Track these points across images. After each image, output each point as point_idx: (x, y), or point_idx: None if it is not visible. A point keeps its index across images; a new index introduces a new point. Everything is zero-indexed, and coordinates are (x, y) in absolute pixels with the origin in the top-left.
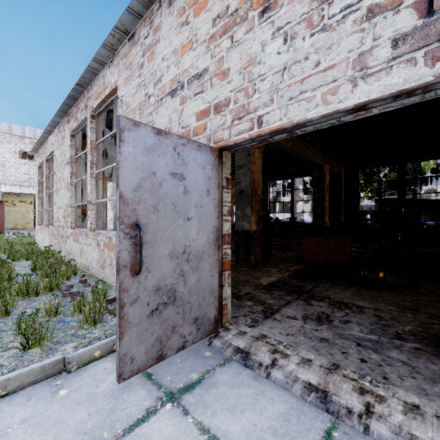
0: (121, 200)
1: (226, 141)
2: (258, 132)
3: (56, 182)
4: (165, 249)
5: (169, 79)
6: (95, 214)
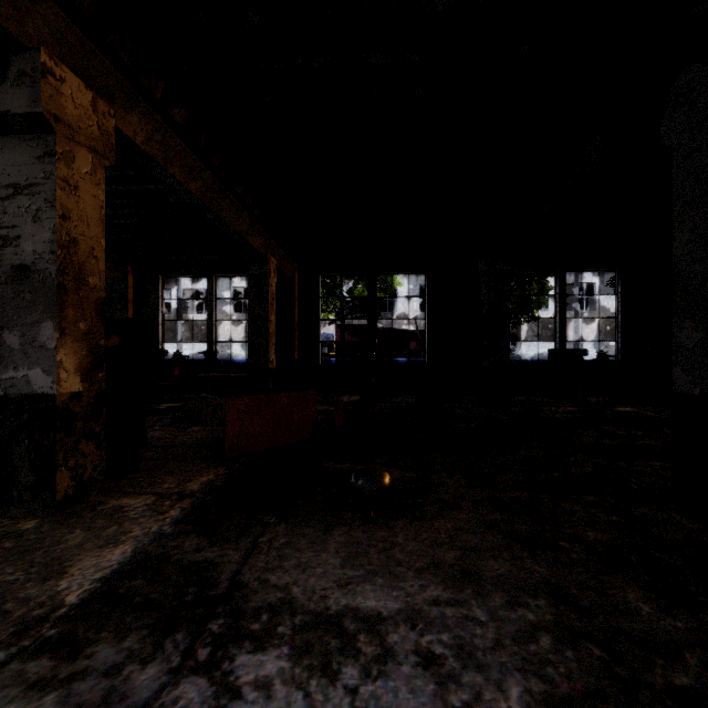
0: None
1: None
2: None
3: None
4: None
5: None
6: None
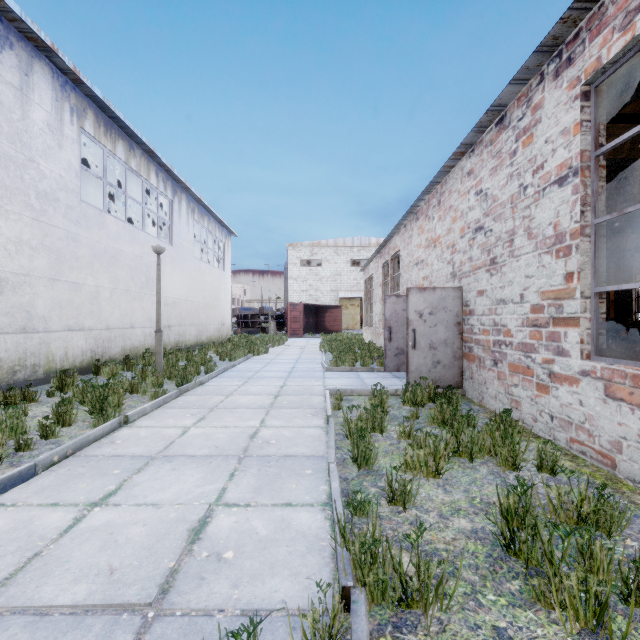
0: (385, 320)
1: None
2: None
3: (374, 296)
4: (400, 335)
5: (415, 257)
6: None
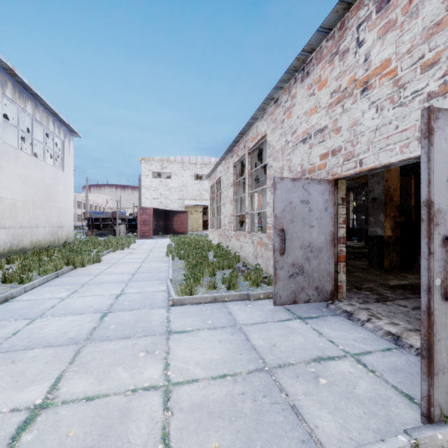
0: (275, 218)
1: (339, 175)
2: (360, 170)
3: (223, 198)
4: (297, 243)
5: (301, 131)
6: (250, 221)
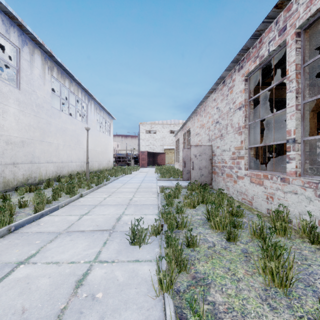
0: (183, 158)
1: None
2: None
3: (180, 148)
4: (189, 165)
5: (196, 132)
6: None
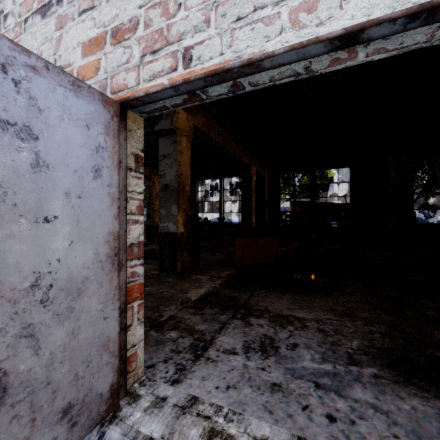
0: None
1: (132, 90)
2: (185, 74)
3: None
4: None
5: None
6: None
